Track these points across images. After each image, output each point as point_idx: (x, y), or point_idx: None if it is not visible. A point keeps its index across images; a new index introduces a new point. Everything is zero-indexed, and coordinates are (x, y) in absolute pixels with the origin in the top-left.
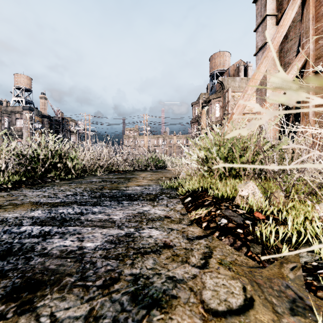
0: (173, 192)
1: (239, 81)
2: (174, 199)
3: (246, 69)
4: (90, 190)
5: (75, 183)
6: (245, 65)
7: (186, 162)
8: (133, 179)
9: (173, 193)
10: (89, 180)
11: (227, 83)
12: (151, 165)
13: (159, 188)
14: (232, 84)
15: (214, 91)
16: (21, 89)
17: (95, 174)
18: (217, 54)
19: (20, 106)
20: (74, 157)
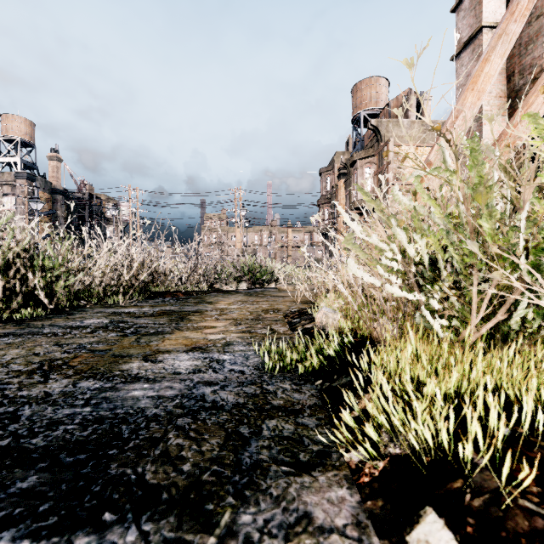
0: (306, 391)
1: (408, 126)
2: (327, 489)
3: (420, 105)
4: (3, 376)
5: (11, 338)
6: (417, 99)
7: (365, 278)
8: (194, 318)
9: (308, 400)
10: (74, 322)
11: (386, 130)
12: (246, 280)
13: (255, 364)
14: (395, 131)
15: (361, 148)
16: (15, 141)
17: (112, 302)
18: (365, 81)
19: (11, 173)
20: (50, 263)
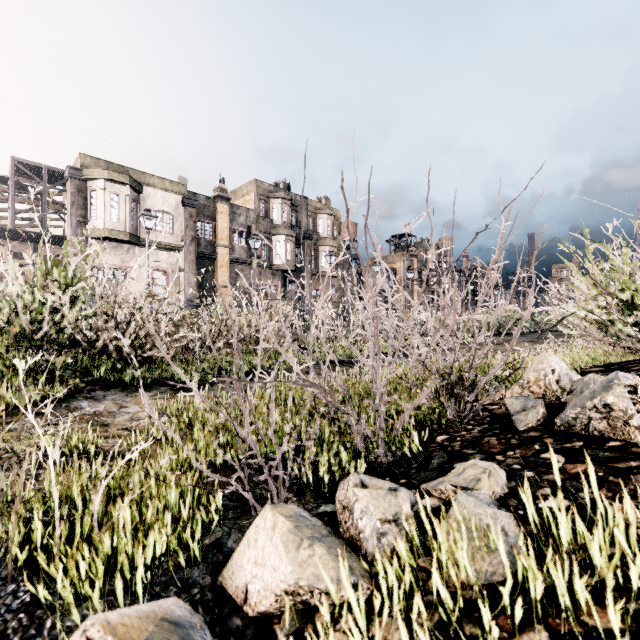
0: None
1: None
2: None
3: None
4: None
5: None
6: None
7: None
8: None
9: None
10: None
11: None
12: None
13: None
14: None
15: None
16: None
17: None
18: None
19: None
20: None
